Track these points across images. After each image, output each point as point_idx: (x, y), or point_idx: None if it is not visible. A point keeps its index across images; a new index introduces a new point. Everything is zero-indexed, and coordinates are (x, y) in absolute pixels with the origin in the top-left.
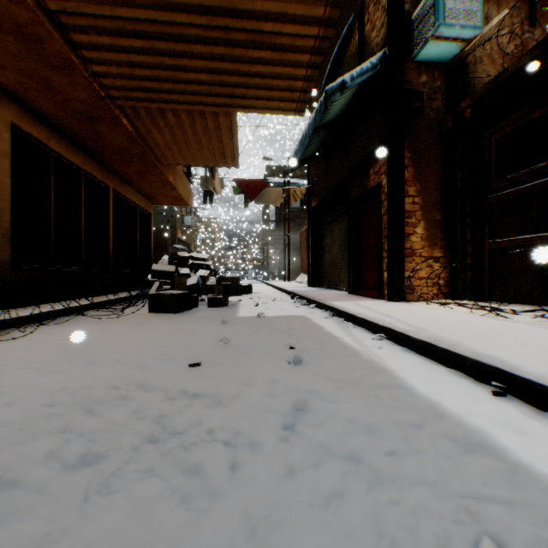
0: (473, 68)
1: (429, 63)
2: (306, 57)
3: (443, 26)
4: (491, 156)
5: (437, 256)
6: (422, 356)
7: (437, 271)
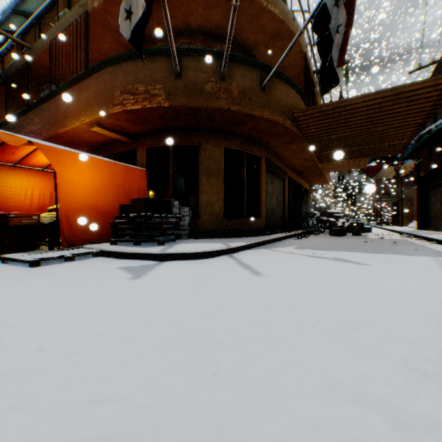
0: None
1: None
2: (401, 144)
3: None
4: None
5: None
6: None
7: None
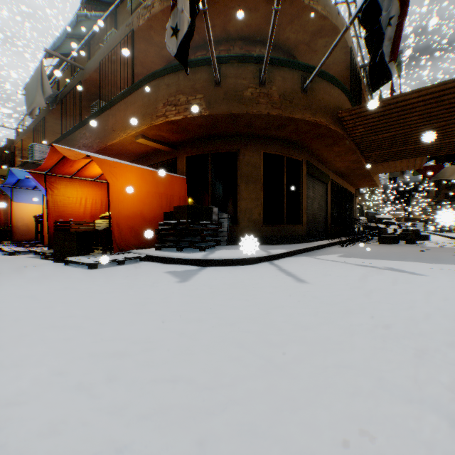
0: None
1: None
2: None
3: None
4: None
5: None
6: None
7: None
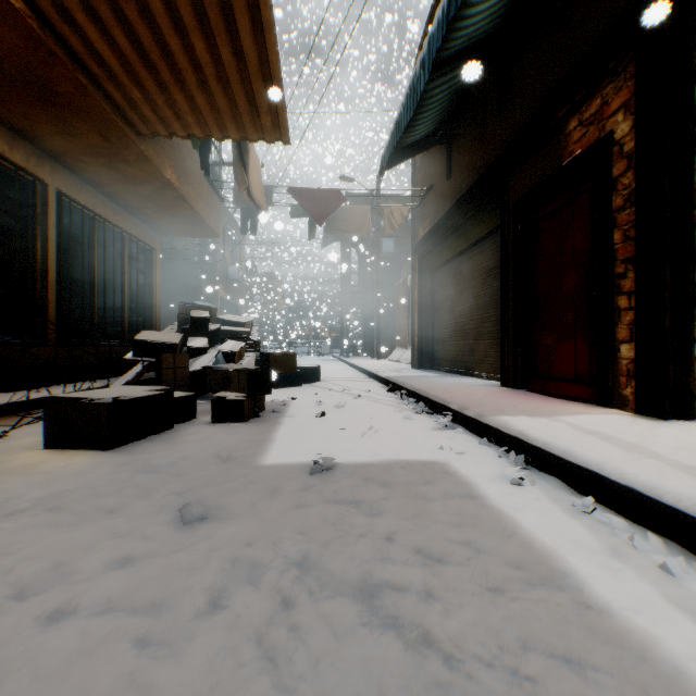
0: None
1: None
2: None
3: None
4: None
5: None
6: None
7: None
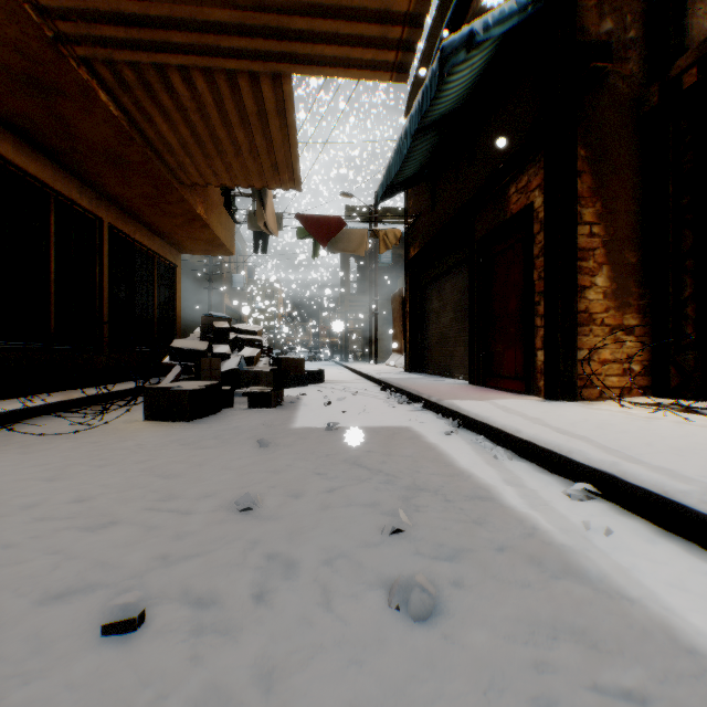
0: (689, 11)
1: (616, 0)
2: None
3: None
4: None
5: (629, 324)
6: None
7: (629, 349)
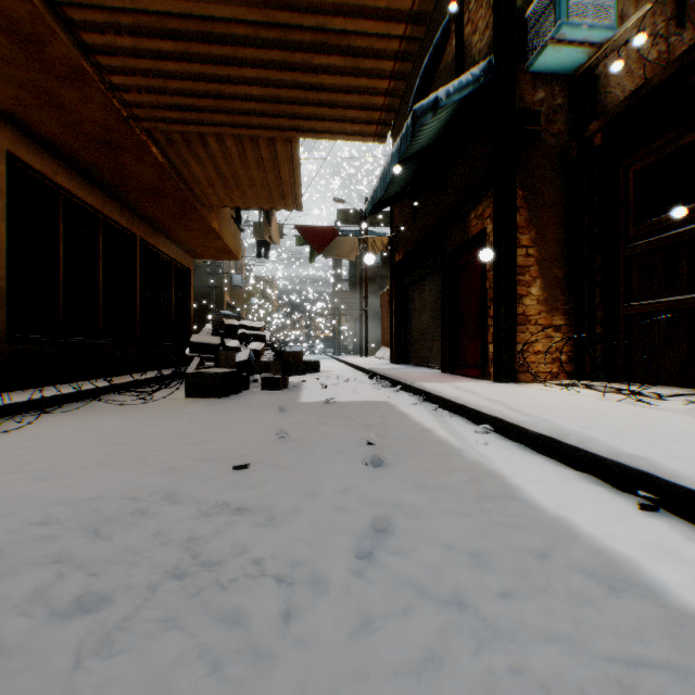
0: (605, 82)
1: (547, 75)
2: (388, 65)
3: (565, 25)
4: (628, 194)
5: (557, 324)
6: (542, 455)
7: (557, 343)
